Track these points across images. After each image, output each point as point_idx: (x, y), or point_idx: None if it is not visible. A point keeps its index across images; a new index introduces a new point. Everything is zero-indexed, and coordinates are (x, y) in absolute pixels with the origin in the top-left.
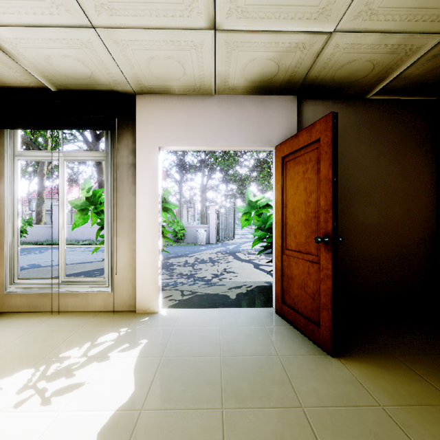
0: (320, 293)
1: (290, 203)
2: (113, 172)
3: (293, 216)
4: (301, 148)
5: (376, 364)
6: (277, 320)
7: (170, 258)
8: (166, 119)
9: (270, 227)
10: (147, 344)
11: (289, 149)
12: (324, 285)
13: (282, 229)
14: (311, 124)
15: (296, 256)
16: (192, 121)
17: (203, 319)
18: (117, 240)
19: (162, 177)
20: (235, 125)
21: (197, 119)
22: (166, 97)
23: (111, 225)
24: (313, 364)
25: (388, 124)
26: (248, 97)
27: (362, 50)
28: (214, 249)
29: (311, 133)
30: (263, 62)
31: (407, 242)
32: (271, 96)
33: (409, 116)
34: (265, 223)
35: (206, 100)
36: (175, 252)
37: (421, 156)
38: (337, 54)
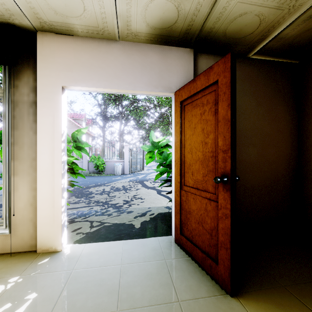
0: (218, 231)
1: (188, 143)
2: (10, 109)
3: (190, 155)
4: (198, 91)
5: (273, 302)
6: (176, 250)
7: (90, 187)
8: (70, 59)
9: (170, 163)
10: (34, 300)
11: (187, 93)
12: (222, 224)
13: (181, 167)
14: (209, 67)
15: (194, 193)
16: (97, 63)
17: (106, 255)
18: (17, 180)
19: (89, 123)
20: (138, 70)
21: (102, 62)
22: (69, 37)
23: (8, 164)
24: (215, 311)
25: (264, 79)
26: (150, 45)
27: (254, 1)
28: (127, 178)
29: (208, 76)
30: (164, 4)
31: (277, 176)
32: (171, 47)
33: (279, 74)
34: (166, 160)
35: (110, 45)
36: (96, 182)
37: (287, 107)
38: (232, 3)
